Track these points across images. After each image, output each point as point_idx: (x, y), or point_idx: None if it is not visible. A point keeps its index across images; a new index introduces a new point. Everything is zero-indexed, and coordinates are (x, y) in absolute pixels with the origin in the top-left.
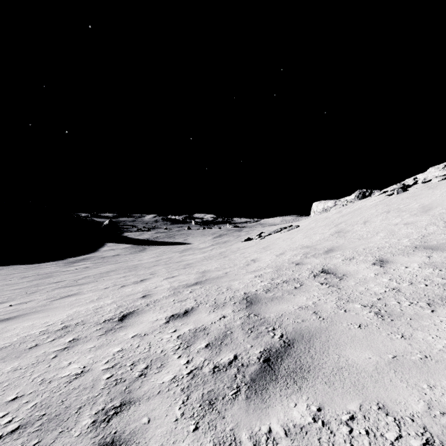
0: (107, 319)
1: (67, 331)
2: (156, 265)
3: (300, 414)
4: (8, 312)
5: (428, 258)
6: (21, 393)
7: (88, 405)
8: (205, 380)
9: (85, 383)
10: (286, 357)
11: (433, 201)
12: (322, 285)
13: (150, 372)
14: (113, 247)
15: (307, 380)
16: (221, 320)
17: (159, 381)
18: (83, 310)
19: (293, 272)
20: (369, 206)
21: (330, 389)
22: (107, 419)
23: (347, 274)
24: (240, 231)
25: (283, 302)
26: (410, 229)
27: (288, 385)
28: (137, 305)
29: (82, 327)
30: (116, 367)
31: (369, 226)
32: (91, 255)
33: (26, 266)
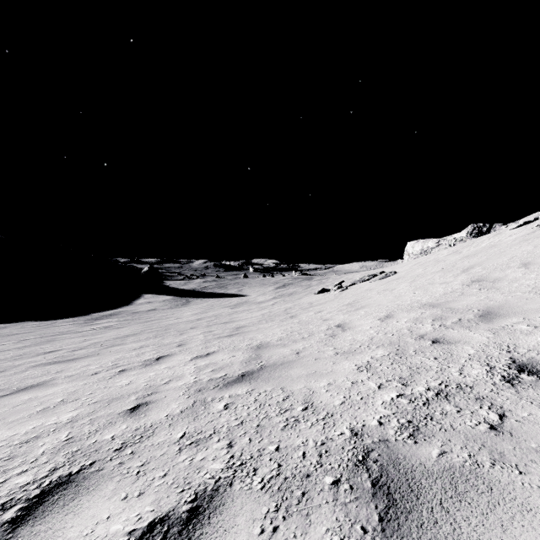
0: None
1: None
2: (194, 328)
3: None
4: None
5: None
6: None
7: None
8: None
9: None
10: None
11: None
12: None
13: None
14: (151, 299)
15: None
16: None
17: None
18: (0, 443)
19: (439, 363)
20: (512, 242)
21: None
22: None
23: None
24: (309, 280)
25: (515, 520)
26: None
27: None
28: (102, 444)
29: None
30: None
31: None
32: (122, 309)
33: (38, 323)
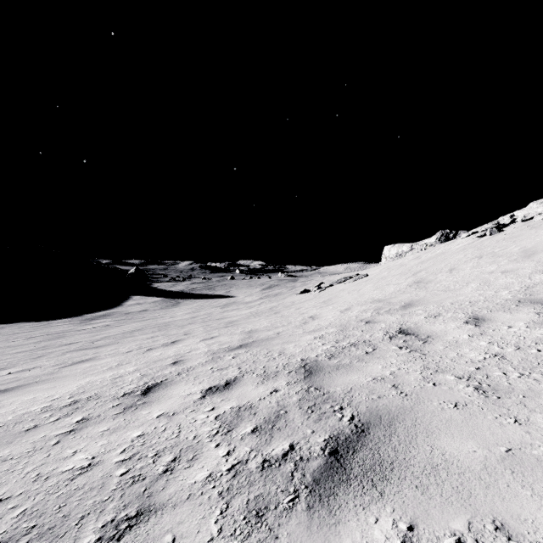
0: (127, 392)
1: (75, 408)
2: (191, 323)
3: (383, 534)
4: (5, 382)
5: (538, 316)
6: (7, 494)
7: (93, 514)
8: (252, 480)
9: (92, 481)
10: (360, 449)
11: (537, 244)
12: (401, 349)
13: (178, 467)
14: (140, 300)
15: (391, 482)
16: (272, 395)
17: (190, 480)
18: (99, 380)
19: (362, 333)
20: (455, 250)
21: (424, 498)
22: (117, 536)
23: (432, 335)
24: (294, 282)
25: (352, 372)
26: (509, 278)
27: (365, 490)
28: (166, 374)
29: (95, 402)
30: (134, 459)
31: (457, 275)
32: (113, 310)
33: (33, 324)
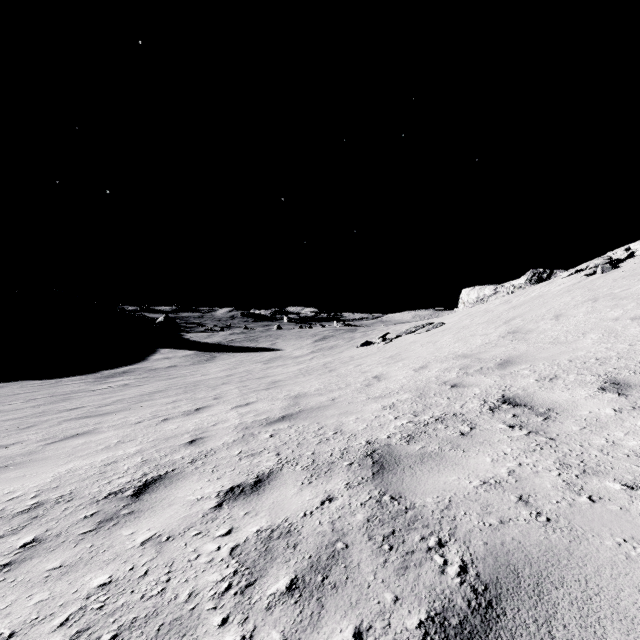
0: (114, 491)
1: (33, 516)
2: (226, 383)
3: None
4: None
5: None
6: None
7: None
8: None
9: None
10: None
11: None
12: (513, 429)
13: None
14: (169, 354)
15: None
16: (323, 507)
17: None
18: (85, 467)
19: (449, 401)
20: (557, 292)
21: None
22: None
23: (555, 407)
24: (353, 332)
25: (447, 468)
26: None
27: None
28: (175, 460)
29: (64, 507)
30: None
31: (567, 323)
32: (136, 366)
33: (40, 382)
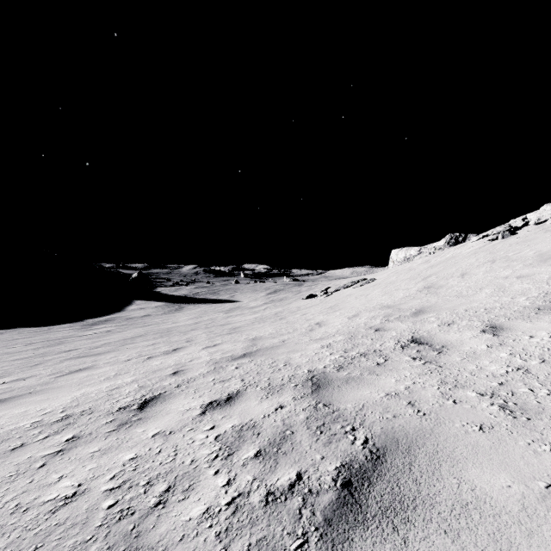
0: (123, 406)
1: (67, 423)
2: (194, 329)
3: None
4: None
5: None
6: None
7: None
8: (254, 518)
9: (75, 515)
10: (377, 480)
11: None
12: (414, 360)
13: (172, 498)
14: (143, 305)
15: (414, 525)
16: (277, 411)
17: (185, 516)
18: (94, 391)
19: (372, 341)
20: (466, 254)
21: (455, 547)
22: None
23: (447, 345)
24: (300, 286)
25: (364, 386)
26: (526, 284)
27: (385, 534)
28: (165, 386)
29: (88, 417)
30: (124, 487)
31: (469, 280)
32: (115, 315)
33: (34, 329)
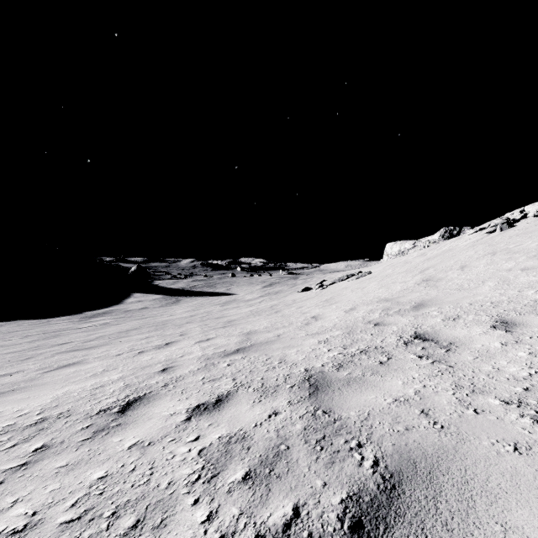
0: (103, 408)
1: (40, 428)
2: (189, 322)
3: None
4: None
5: None
6: None
7: None
8: None
9: None
10: (395, 522)
11: None
12: (421, 359)
13: None
14: (141, 298)
15: None
16: (270, 419)
17: None
18: (78, 390)
19: (372, 337)
20: (464, 247)
21: None
22: None
23: (456, 342)
24: (295, 279)
25: (367, 389)
26: (532, 276)
27: None
28: (151, 385)
29: (64, 421)
30: (85, 520)
31: (470, 273)
32: (114, 308)
33: (33, 322)
